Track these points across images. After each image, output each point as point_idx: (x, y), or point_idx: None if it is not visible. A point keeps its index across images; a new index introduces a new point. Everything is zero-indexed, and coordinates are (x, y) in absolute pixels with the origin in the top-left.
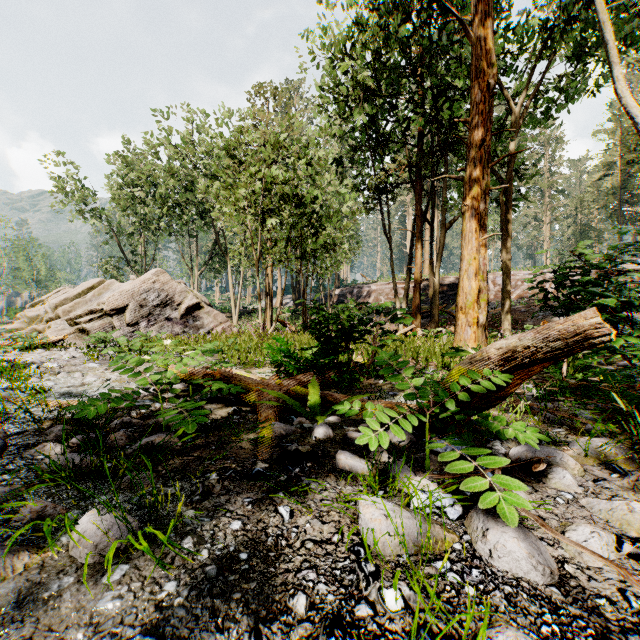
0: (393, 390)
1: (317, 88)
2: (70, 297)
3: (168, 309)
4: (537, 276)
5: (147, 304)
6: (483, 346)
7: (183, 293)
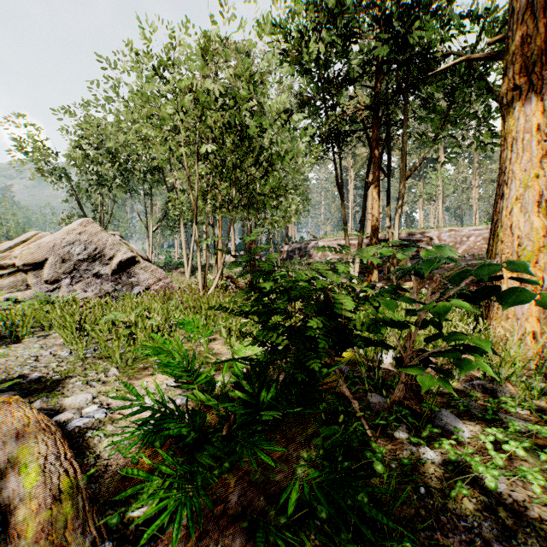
0: (518, 545)
1: (267, 33)
2: (1, 251)
3: (97, 264)
4: (482, 232)
5: (71, 258)
6: (544, 326)
7: (116, 246)
